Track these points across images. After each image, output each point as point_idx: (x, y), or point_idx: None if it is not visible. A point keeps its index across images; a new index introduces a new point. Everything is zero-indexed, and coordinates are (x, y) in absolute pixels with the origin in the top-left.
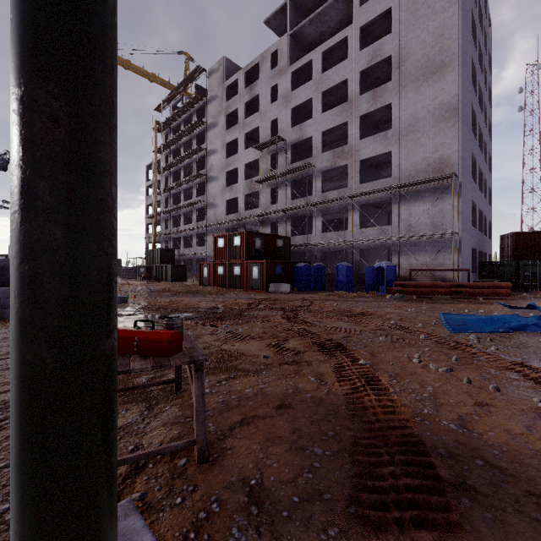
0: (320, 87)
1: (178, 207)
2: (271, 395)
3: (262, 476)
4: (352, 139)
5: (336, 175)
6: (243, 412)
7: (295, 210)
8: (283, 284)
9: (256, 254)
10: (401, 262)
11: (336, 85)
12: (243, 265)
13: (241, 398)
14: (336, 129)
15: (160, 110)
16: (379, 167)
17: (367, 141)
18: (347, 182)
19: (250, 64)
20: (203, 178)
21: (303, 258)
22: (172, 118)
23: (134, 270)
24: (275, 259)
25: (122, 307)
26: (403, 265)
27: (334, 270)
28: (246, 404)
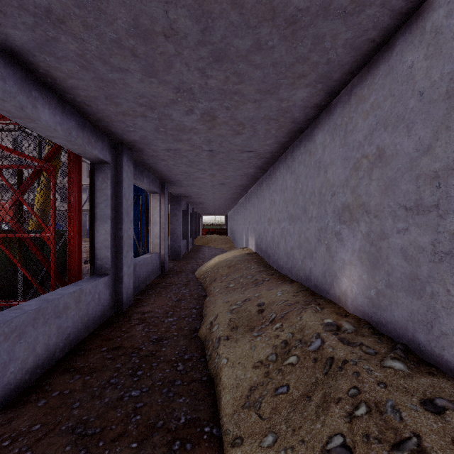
0: None
1: None
2: None
3: None
4: None
5: None
6: None
7: None
8: None
9: None
10: None
11: None
12: None
13: None
14: None
15: None
16: None
17: None
18: None
19: None
20: None
21: None
22: None
23: None
24: None
25: None
26: None
27: None
28: None
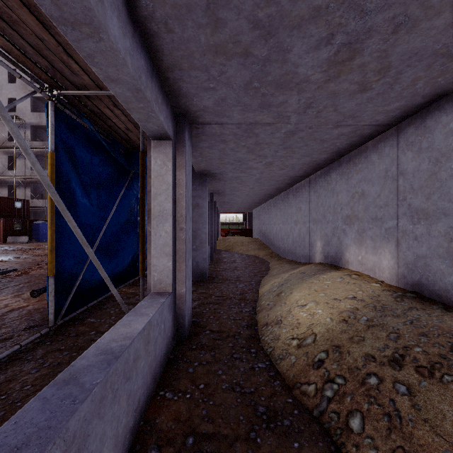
0: None
1: None
2: (14, 263)
3: (12, 267)
4: None
5: None
6: (3, 265)
7: (35, 179)
8: (22, 236)
9: None
10: None
11: None
12: None
13: (2, 264)
14: None
15: None
16: None
17: None
18: None
19: None
20: None
21: (43, 216)
22: None
23: None
24: (14, 218)
25: None
26: None
27: None
28: (4, 264)
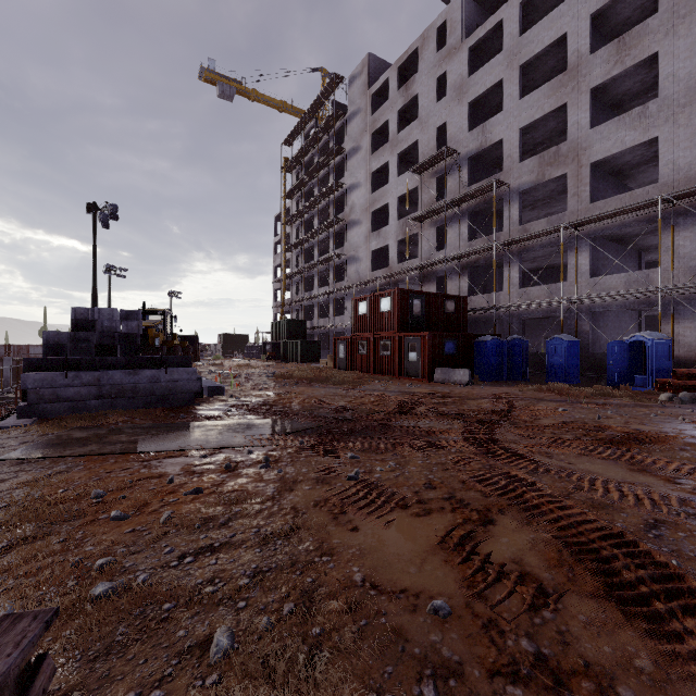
0: (517, 59)
1: (311, 265)
2: None
3: None
4: (574, 130)
5: (542, 197)
6: None
7: (474, 257)
8: (457, 369)
9: (414, 324)
10: (677, 333)
11: (544, 50)
12: (393, 340)
13: None
14: (544, 122)
15: (289, 143)
16: (625, 174)
17: (604, 129)
18: (562, 207)
19: (405, 54)
20: (341, 224)
21: (486, 329)
22: (303, 151)
23: (260, 348)
24: (444, 331)
25: (211, 402)
26: (683, 339)
27: (537, 348)
28: None
